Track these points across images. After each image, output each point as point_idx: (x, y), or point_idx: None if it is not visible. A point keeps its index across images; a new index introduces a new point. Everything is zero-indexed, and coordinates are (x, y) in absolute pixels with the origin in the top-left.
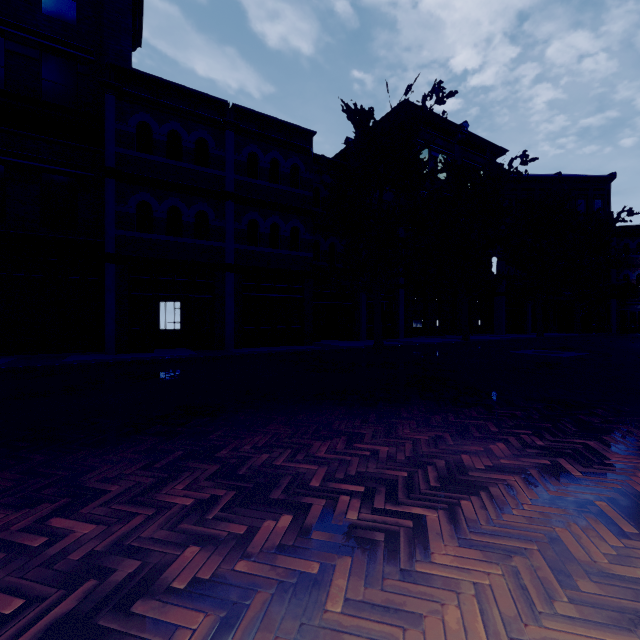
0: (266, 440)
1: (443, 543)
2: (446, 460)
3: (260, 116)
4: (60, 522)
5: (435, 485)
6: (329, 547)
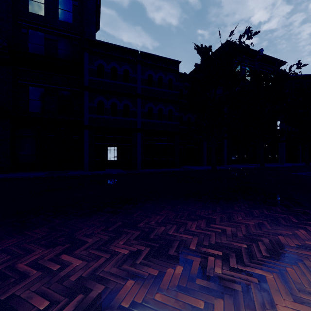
0: (162, 219)
1: (282, 297)
2: (269, 238)
3: (153, 56)
4: (66, 257)
5: (266, 255)
6: (207, 291)
